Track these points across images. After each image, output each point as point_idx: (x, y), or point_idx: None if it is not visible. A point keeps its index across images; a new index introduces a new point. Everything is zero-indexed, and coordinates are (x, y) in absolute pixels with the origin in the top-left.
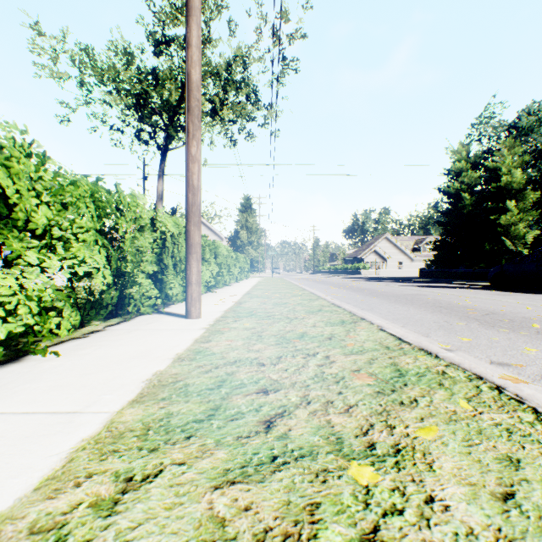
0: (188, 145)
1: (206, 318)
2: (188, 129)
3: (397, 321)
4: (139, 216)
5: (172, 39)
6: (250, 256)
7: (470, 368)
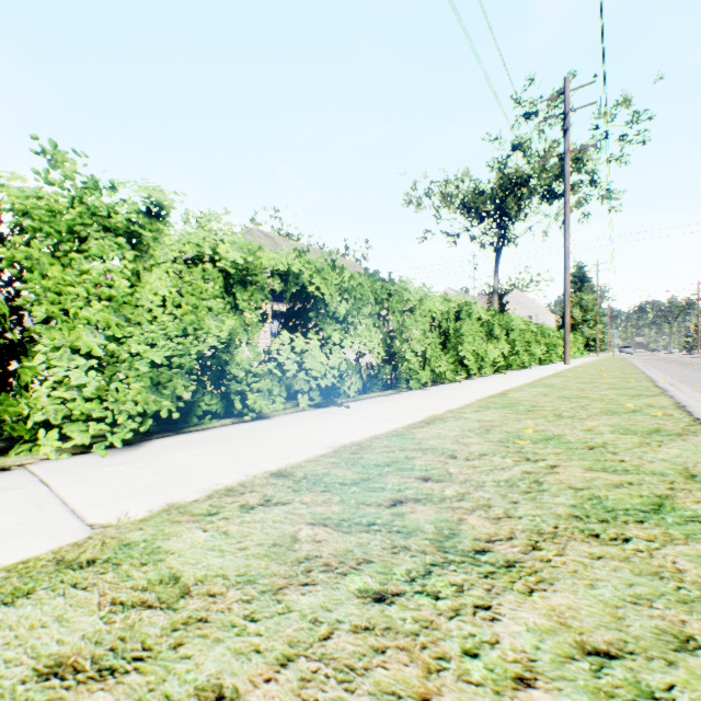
0: (564, 310)
1: (570, 365)
2: (564, 305)
3: (658, 370)
4: (545, 332)
5: (516, 180)
6: (583, 335)
7: (640, 369)
